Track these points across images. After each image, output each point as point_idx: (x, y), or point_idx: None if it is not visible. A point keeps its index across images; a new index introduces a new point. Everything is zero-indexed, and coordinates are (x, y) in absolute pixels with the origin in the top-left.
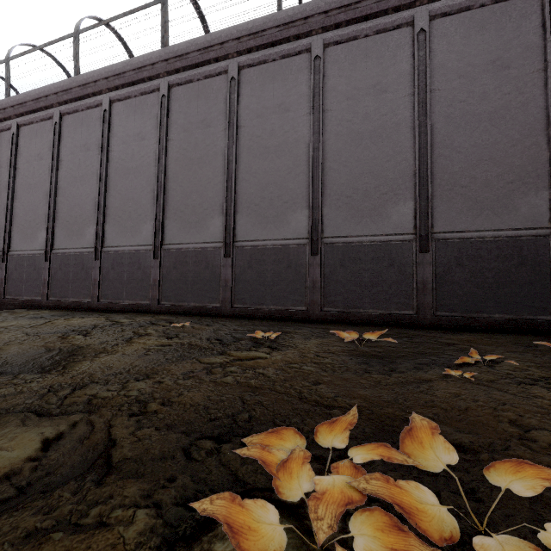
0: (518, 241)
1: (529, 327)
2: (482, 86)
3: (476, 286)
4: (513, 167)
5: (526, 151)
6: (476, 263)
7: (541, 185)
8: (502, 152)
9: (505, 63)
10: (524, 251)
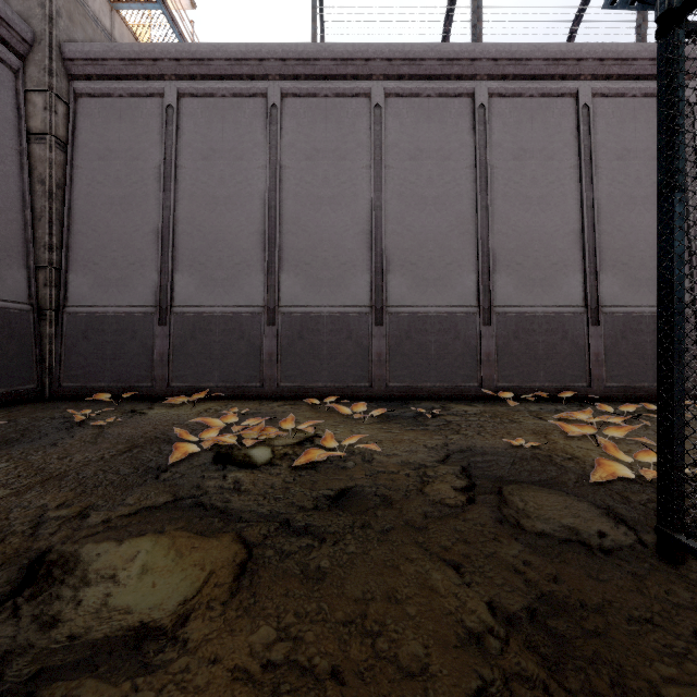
0: (9, 313)
1: (22, 397)
2: None
3: None
4: (0, 235)
5: (10, 225)
6: None
7: (22, 262)
8: None
9: None
10: (14, 324)
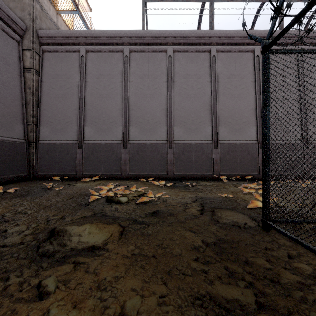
0: (16, 143)
1: (21, 178)
2: (0, 66)
3: (2, 163)
4: (13, 111)
5: (17, 106)
6: (2, 152)
7: (21, 122)
8: (9, 103)
9: (8, 63)
10: (18, 148)
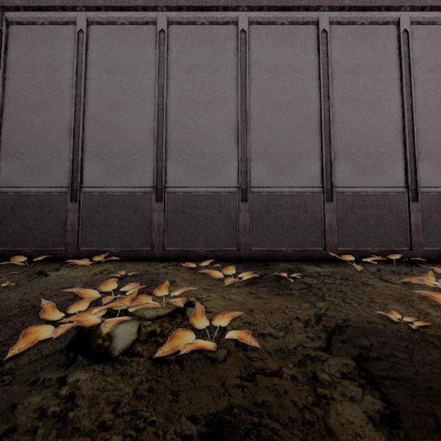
0: None
1: None
2: None
3: None
4: None
5: None
6: None
7: None
8: None
9: None
10: None
